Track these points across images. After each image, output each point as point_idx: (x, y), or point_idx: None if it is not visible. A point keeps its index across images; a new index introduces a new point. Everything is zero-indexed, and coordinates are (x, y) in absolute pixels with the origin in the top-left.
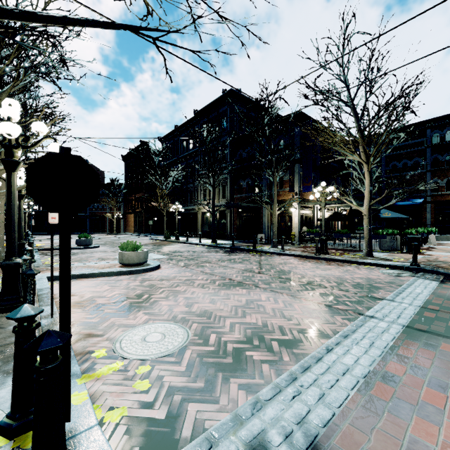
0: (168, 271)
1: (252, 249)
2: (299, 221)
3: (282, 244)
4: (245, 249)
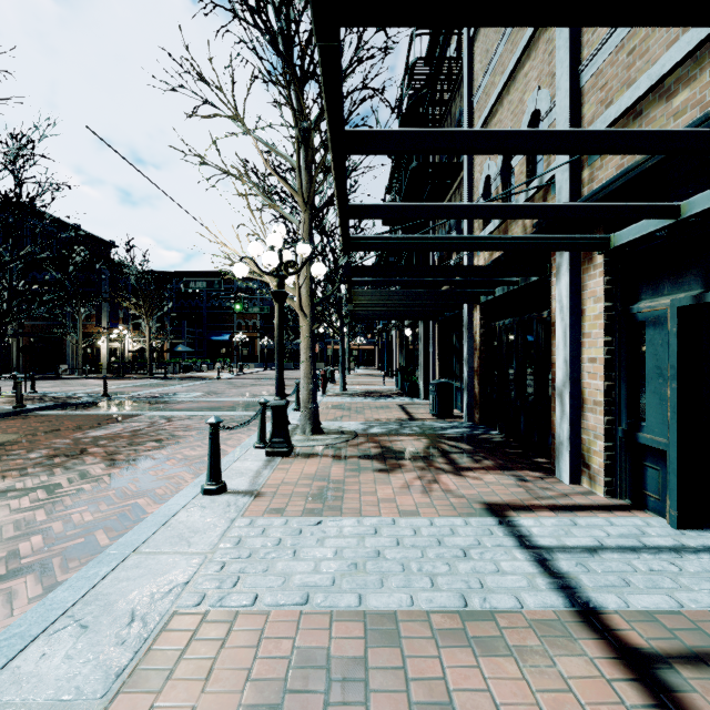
0: None
1: (56, 378)
2: (108, 353)
3: (86, 371)
4: (47, 378)
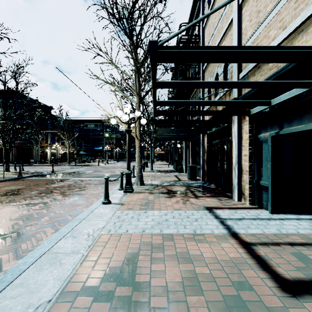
0: (1, 169)
1: (29, 165)
2: (51, 154)
3: (42, 162)
4: (25, 165)
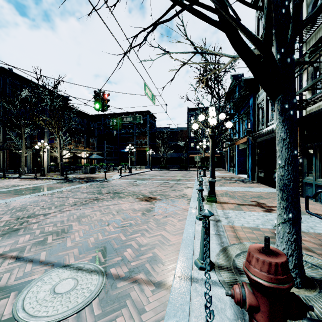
0: None
1: (1, 177)
2: (48, 159)
3: (19, 172)
4: None
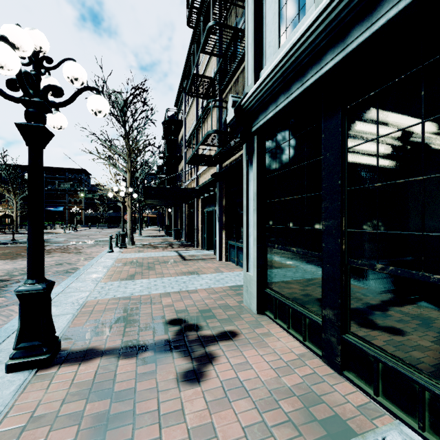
0: None
1: None
2: None
3: None
4: None
